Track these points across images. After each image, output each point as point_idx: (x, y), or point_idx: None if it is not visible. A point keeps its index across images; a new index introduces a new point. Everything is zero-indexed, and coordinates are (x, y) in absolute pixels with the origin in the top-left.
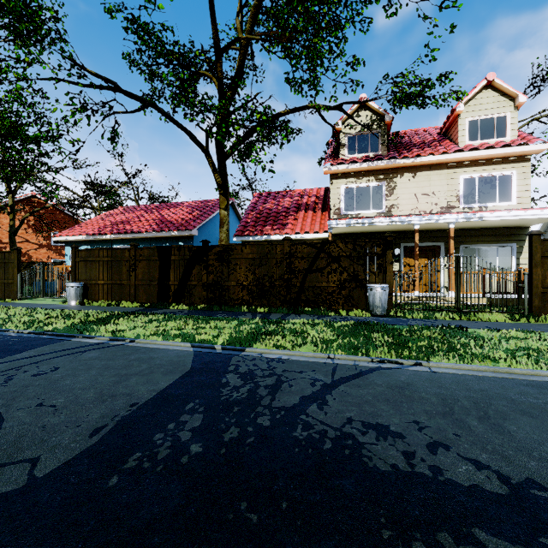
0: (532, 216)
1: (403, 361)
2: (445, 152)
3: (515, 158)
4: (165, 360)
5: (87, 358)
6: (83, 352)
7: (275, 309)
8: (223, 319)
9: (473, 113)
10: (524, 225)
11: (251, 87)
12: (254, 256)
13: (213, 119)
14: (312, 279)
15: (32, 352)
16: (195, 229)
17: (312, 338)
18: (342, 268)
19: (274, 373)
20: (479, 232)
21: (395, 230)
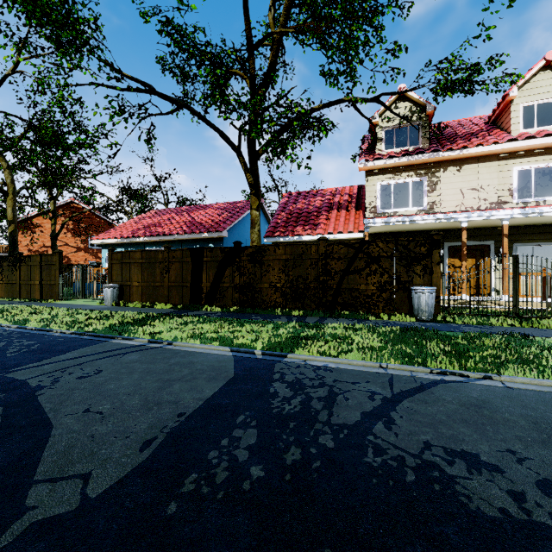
0: None
1: (469, 374)
2: (496, 142)
3: None
4: (206, 364)
5: (128, 361)
6: (124, 354)
7: (310, 312)
8: (258, 322)
9: (529, 98)
10: None
11: (281, 85)
12: (288, 257)
13: (248, 116)
14: (349, 281)
15: (75, 353)
16: (225, 230)
17: (356, 344)
18: (382, 269)
19: (324, 383)
20: (536, 229)
21: (437, 229)
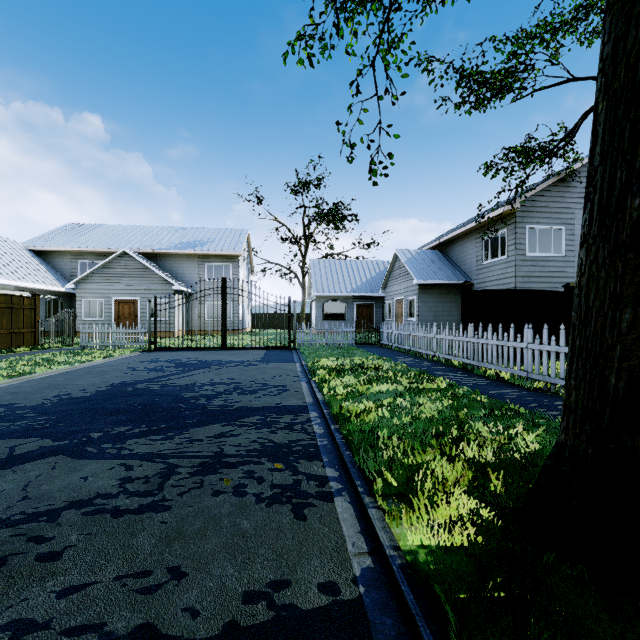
0: None
1: None
2: None
3: None
4: None
5: None
6: None
7: None
8: None
9: None
10: None
11: None
12: None
13: None
14: None
15: None
16: None
17: None
18: None
19: None
20: None
21: None
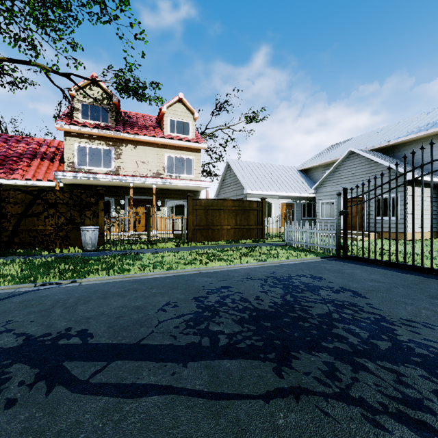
0: (196, 185)
1: (62, 281)
2: (155, 136)
3: (194, 149)
4: None
5: None
6: None
7: None
8: None
9: (172, 115)
10: (197, 190)
11: None
12: None
13: None
14: (27, 223)
15: None
16: None
17: None
18: (59, 213)
19: None
20: (176, 192)
21: (121, 186)
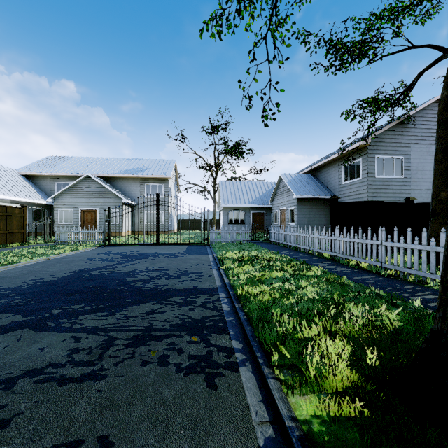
0: None
1: None
2: None
3: None
4: None
5: None
6: None
7: None
8: None
9: None
10: None
11: None
12: None
13: None
14: None
15: None
16: None
17: None
18: None
19: None
20: None
21: None
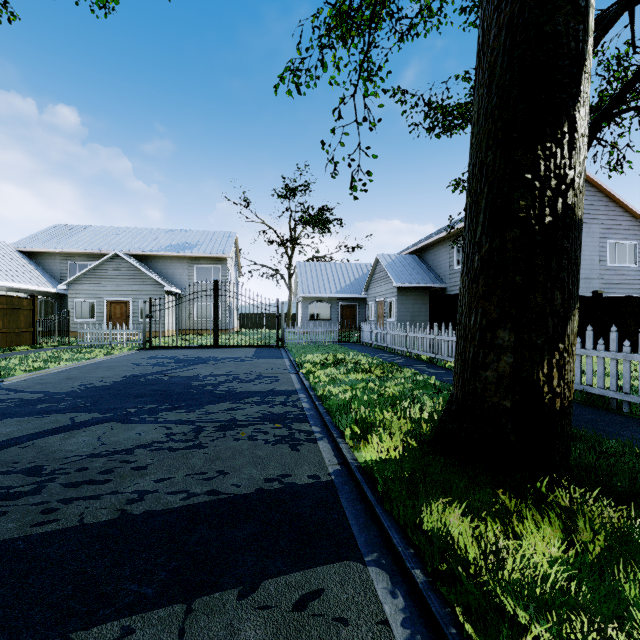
0: None
1: None
2: None
3: None
4: None
5: None
6: None
7: None
8: None
9: None
10: None
11: None
12: None
13: None
14: None
15: None
16: None
17: None
18: None
19: None
20: None
21: None
